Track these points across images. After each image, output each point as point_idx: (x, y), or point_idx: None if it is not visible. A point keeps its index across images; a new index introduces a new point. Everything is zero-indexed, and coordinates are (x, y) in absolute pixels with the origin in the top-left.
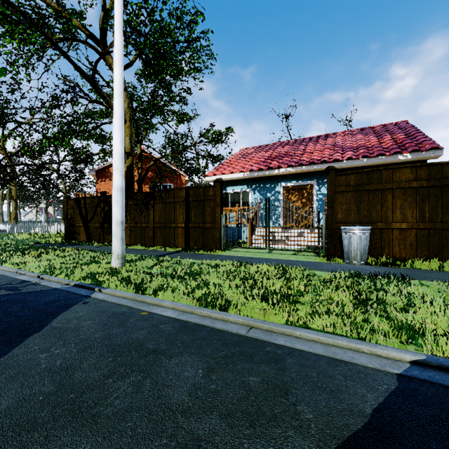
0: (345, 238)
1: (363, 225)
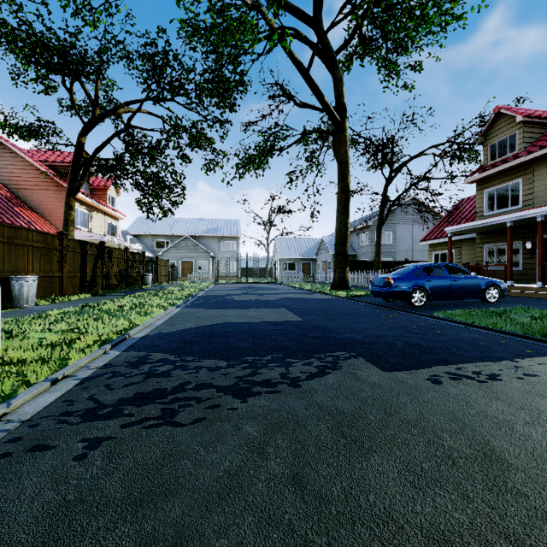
0: (26, 285)
1: (14, 274)
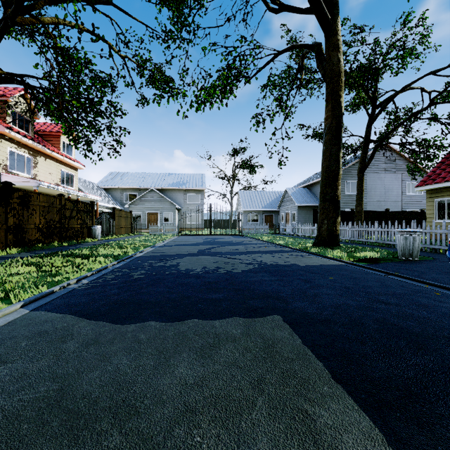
0: None
1: None
